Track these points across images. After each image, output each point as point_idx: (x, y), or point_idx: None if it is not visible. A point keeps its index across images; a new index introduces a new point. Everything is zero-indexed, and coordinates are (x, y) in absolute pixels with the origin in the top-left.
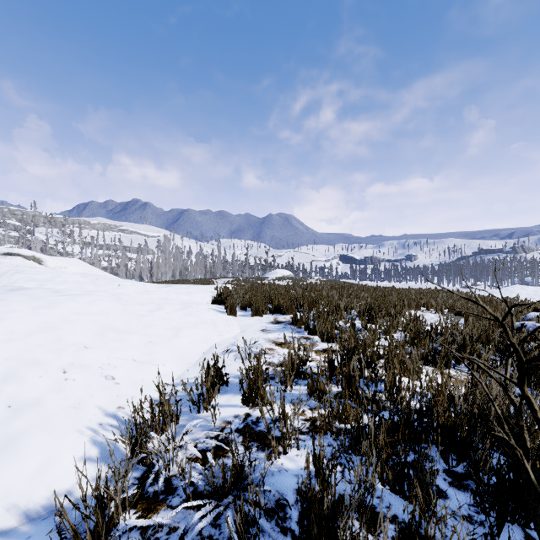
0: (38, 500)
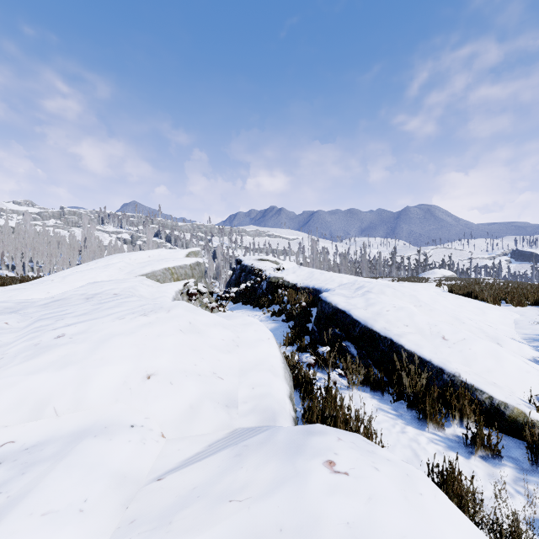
0: (529, 357)
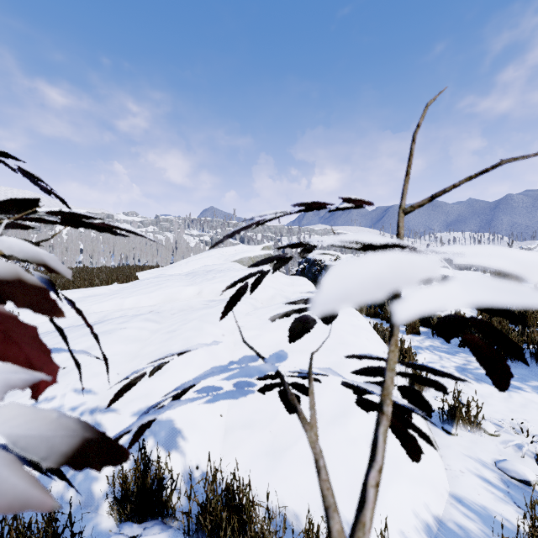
0: None
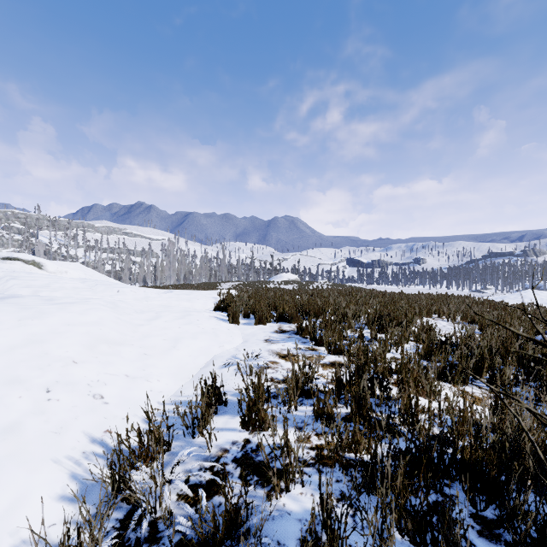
0: None
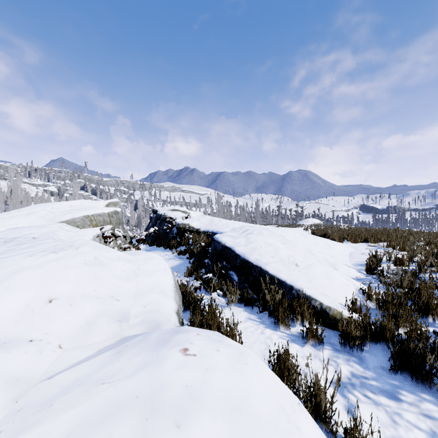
0: (353, 276)
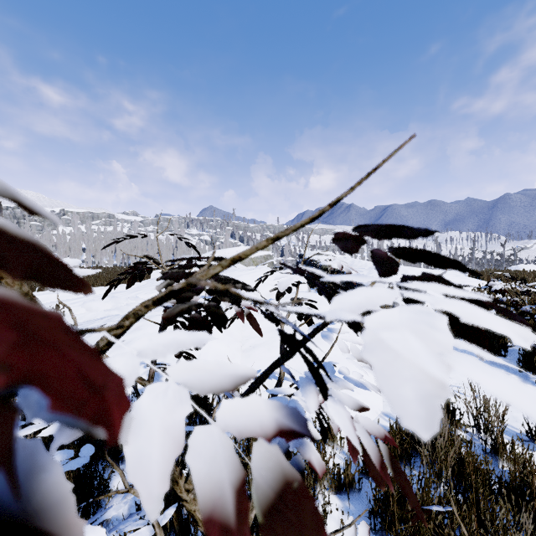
0: None
